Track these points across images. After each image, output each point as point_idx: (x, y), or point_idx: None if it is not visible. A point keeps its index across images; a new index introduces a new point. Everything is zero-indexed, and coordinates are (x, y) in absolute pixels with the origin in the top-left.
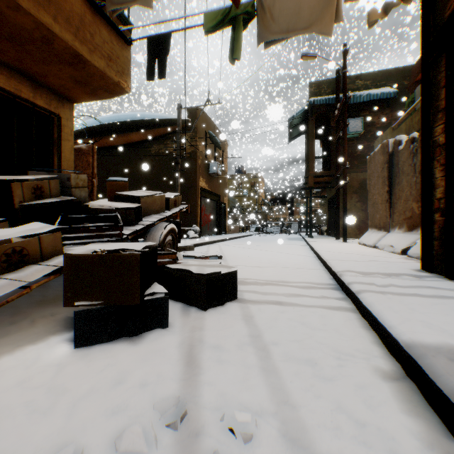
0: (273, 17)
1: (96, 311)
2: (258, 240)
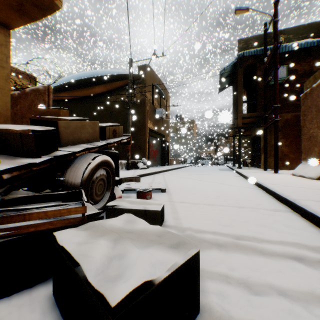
0: None
1: None
2: (195, 170)
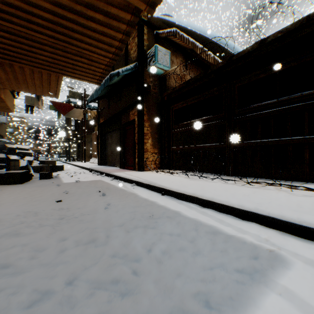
0: (69, 112)
1: None
2: None
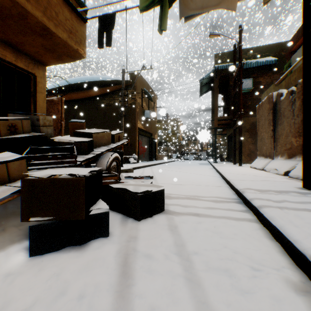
0: None
1: (48, 225)
2: (178, 164)
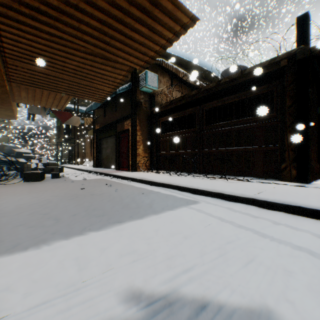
0: (67, 120)
1: None
2: None
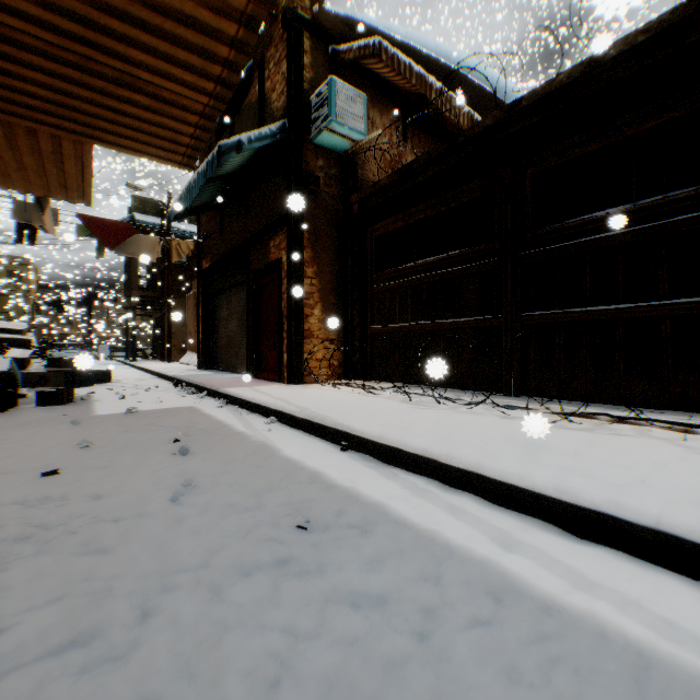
0: (126, 244)
1: None
2: None
